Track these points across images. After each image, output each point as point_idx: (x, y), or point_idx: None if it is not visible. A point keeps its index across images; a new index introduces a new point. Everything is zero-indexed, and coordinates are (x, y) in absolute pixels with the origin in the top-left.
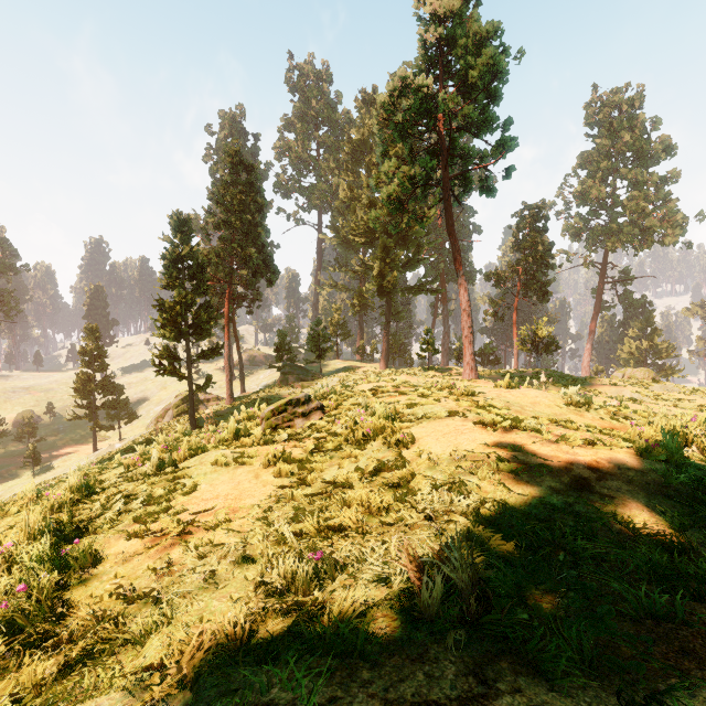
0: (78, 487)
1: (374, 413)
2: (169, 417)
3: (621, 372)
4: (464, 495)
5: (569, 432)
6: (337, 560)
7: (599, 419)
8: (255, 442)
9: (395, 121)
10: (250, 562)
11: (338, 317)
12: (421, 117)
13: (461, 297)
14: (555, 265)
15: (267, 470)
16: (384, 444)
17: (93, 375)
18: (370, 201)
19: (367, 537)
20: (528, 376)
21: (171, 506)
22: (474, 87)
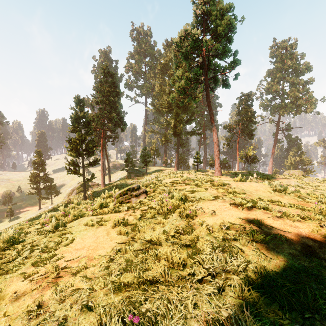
0: (8, 239)
1: (173, 195)
2: (74, 193)
3: (288, 172)
4: (233, 257)
5: (283, 209)
6: (150, 319)
7: (292, 199)
8: (110, 211)
9: (182, 52)
10: (92, 308)
11: (154, 146)
12: (195, 49)
13: (214, 136)
14: (256, 122)
15: (114, 229)
16: (179, 215)
17: (38, 173)
18: (169, 91)
19: (171, 291)
20: (245, 174)
21: (56, 254)
22: (220, 35)
